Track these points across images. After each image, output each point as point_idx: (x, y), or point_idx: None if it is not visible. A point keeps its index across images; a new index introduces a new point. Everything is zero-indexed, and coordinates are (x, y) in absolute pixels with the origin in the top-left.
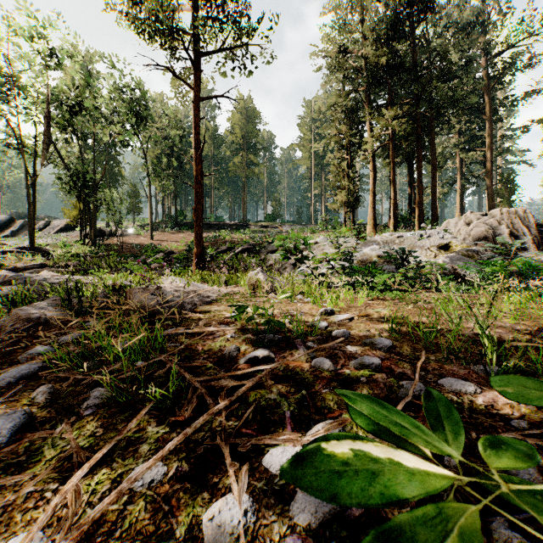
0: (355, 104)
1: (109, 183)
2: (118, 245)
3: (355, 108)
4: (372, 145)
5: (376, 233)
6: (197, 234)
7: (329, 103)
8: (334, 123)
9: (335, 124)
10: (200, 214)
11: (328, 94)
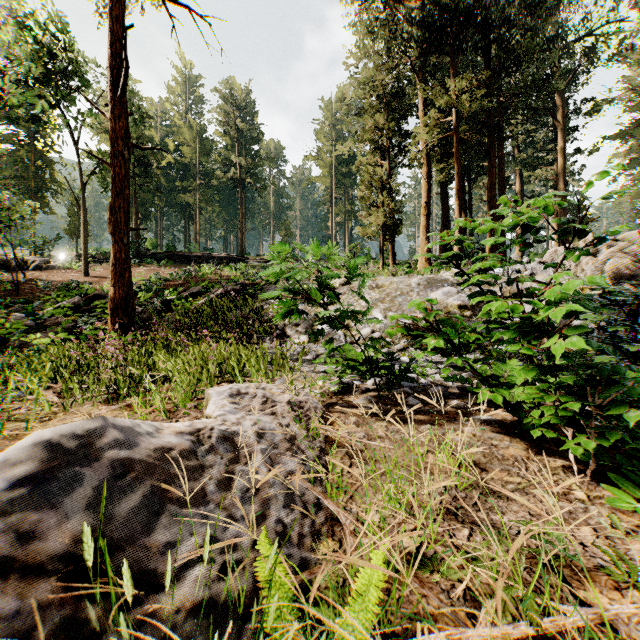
0: (397, 87)
1: (36, 193)
2: (20, 283)
3: (397, 91)
4: (425, 140)
5: (433, 270)
6: (115, 259)
7: (361, 81)
8: (367, 114)
9: (368, 115)
10: (122, 218)
11: (357, 78)
